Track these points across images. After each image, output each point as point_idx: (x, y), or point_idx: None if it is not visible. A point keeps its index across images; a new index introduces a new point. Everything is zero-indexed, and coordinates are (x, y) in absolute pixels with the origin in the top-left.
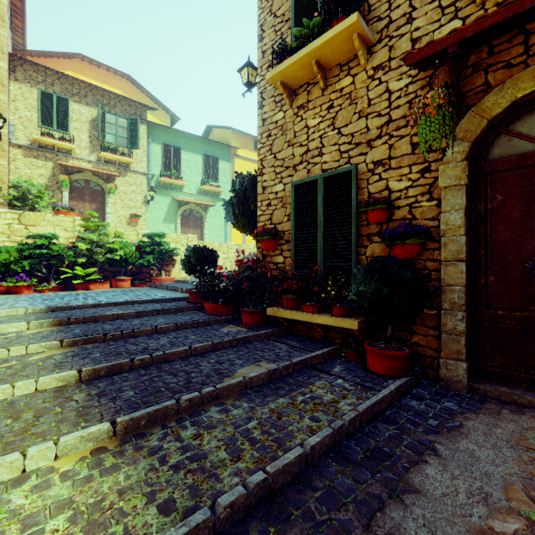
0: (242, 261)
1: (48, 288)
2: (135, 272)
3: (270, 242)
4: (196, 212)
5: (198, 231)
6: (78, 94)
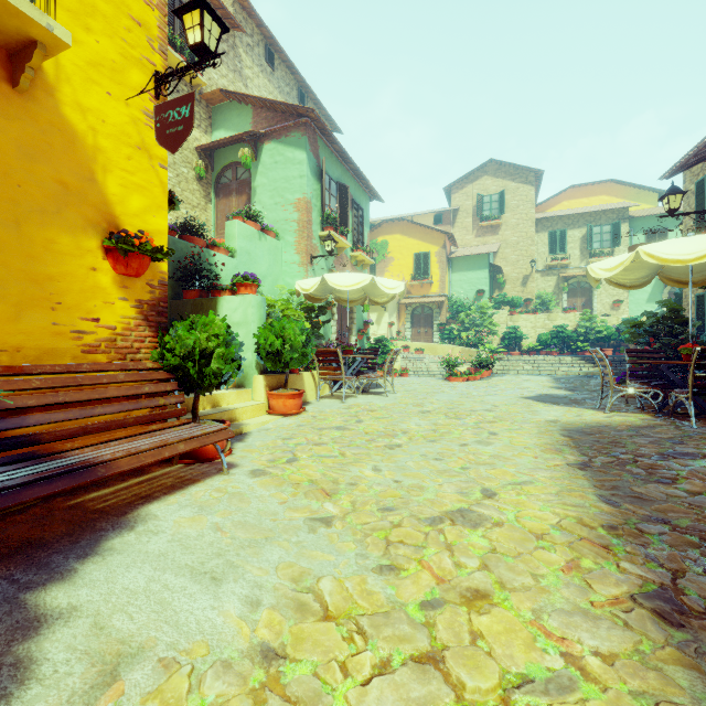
0: None
1: (564, 353)
2: (615, 346)
3: None
4: None
5: None
6: (572, 223)
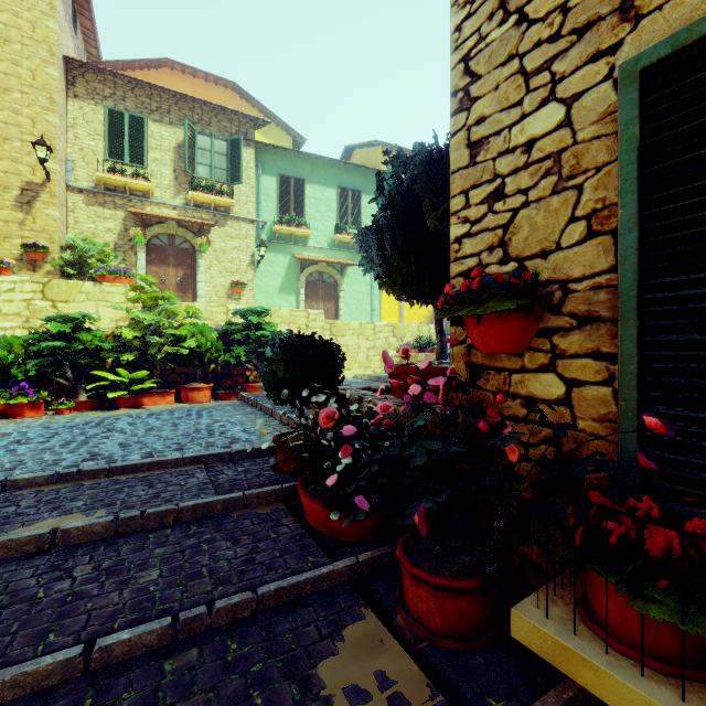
0: (400, 370)
1: (67, 407)
2: (221, 375)
3: (507, 324)
4: (327, 276)
5: (331, 304)
6: (158, 109)
